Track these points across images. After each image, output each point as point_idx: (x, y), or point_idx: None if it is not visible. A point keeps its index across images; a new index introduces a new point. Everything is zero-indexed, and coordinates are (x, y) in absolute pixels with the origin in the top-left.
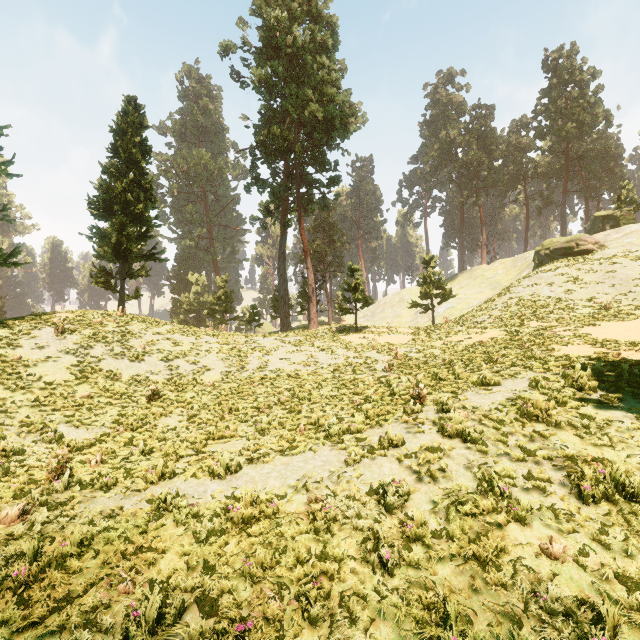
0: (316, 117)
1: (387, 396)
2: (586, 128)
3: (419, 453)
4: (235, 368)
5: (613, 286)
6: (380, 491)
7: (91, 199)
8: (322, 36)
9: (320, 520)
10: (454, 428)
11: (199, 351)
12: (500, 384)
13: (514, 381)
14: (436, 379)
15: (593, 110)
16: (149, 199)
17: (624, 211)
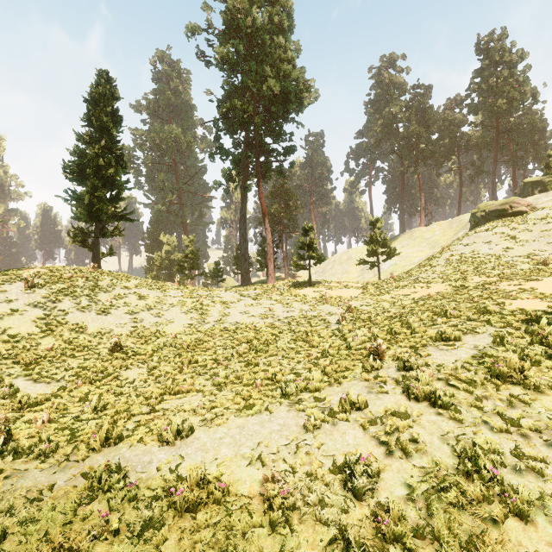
0: (273, 92)
1: (343, 350)
2: (515, 104)
3: (385, 418)
4: (197, 320)
5: (549, 244)
6: (346, 471)
7: (66, 164)
8: (279, 18)
9: (277, 508)
10: (422, 390)
11: (164, 304)
12: (461, 340)
13: (474, 336)
14: (391, 333)
15: (521, 88)
16: (120, 164)
17: (551, 177)
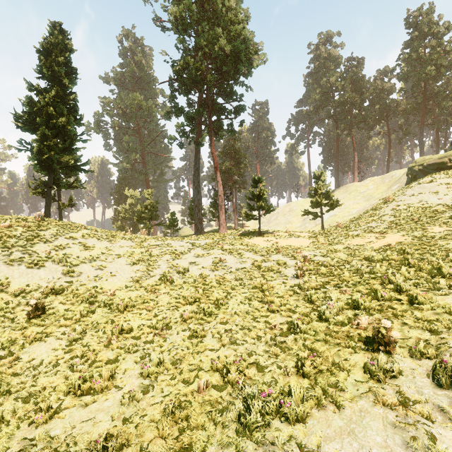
0: (225, 53)
1: (315, 321)
2: (443, 70)
3: None
4: (142, 273)
5: None
6: None
7: (18, 114)
8: None
9: None
10: None
11: (109, 255)
12: None
13: None
14: (375, 297)
15: (448, 56)
16: (74, 116)
17: None
